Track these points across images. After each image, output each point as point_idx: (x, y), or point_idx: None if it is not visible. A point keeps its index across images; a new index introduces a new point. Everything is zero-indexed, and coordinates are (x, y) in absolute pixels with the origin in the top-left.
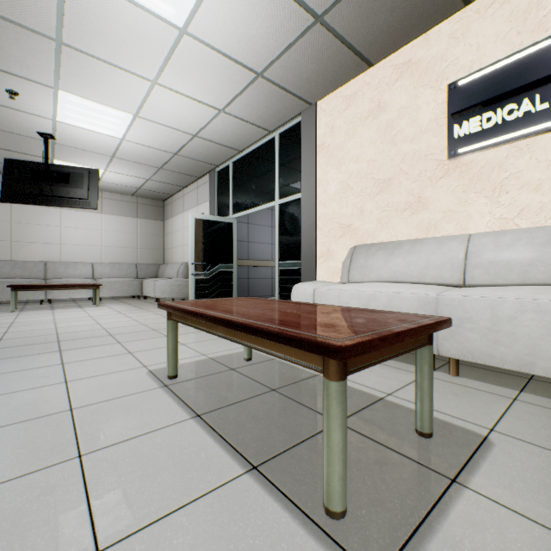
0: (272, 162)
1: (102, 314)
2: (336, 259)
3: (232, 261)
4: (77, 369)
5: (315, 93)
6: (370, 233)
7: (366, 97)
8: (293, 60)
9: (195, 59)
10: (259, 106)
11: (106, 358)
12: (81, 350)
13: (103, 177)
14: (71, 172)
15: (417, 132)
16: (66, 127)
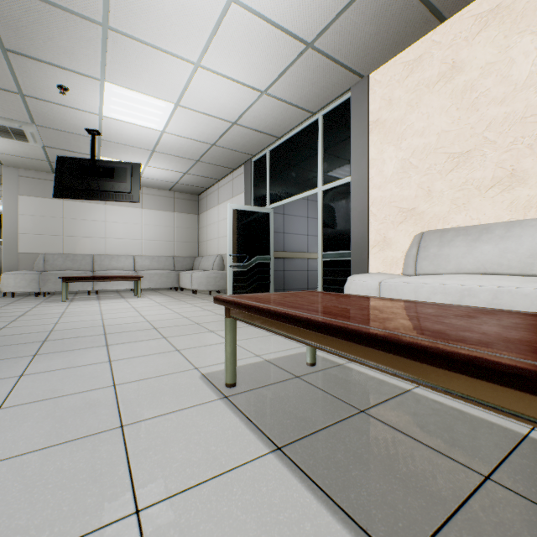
0: (314, 146)
1: (143, 306)
2: (394, 248)
3: (270, 252)
4: (124, 369)
5: (369, 62)
6: (441, 217)
7: (435, 59)
8: (349, 23)
9: (240, 33)
10: (304, 84)
11: (153, 356)
12: (127, 345)
13: (144, 173)
14: (115, 167)
15: (510, 90)
16: (111, 122)
